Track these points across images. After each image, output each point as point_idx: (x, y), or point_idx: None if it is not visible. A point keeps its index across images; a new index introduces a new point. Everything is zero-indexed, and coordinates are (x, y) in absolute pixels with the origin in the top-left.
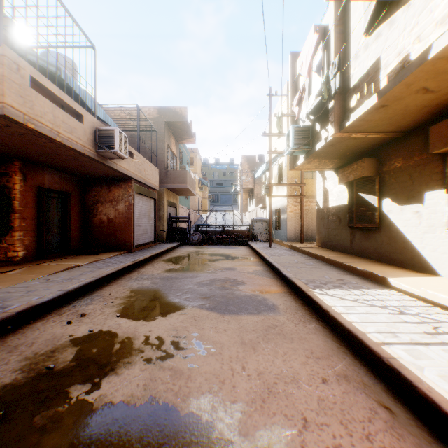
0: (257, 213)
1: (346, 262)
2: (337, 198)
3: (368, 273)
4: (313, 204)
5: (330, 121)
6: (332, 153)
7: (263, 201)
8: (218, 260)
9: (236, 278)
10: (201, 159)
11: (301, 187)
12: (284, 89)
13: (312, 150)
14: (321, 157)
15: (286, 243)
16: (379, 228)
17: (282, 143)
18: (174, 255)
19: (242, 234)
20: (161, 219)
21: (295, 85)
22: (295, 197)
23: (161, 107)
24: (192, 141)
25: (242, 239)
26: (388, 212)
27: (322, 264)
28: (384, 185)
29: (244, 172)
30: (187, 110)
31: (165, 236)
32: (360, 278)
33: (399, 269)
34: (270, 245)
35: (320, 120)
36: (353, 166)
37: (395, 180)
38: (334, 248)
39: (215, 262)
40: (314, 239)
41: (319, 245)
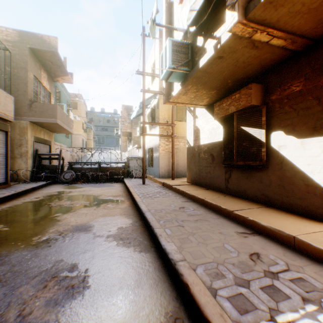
0: (133, 152)
1: (235, 209)
2: (209, 135)
3: (286, 236)
4: (181, 144)
5: (230, 5)
6: (214, 78)
7: (139, 143)
8: (76, 208)
9: (80, 259)
10: (86, 106)
11: (172, 127)
12: (157, 37)
13: (193, 70)
14: (201, 83)
15: (159, 180)
16: (266, 166)
17: (155, 88)
18: (20, 203)
19: (118, 171)
20: (24, 156)
21: (169, 10)
22: (166, 137)
23: (24, 31)
24: (68, 80)
25: (118, 175)
26: (281, 147)
27: (203, 210)
28: (274, 116)
29: (123, 118)
30: (57, 40)
31: (30, 174)
32: (273, 243)
33: (311, 223)
34: (144, 182)
35: (204, 30)
36: (234, 96)
37: (293, 107)
38: (207, 186)
39: (69, 212)
40: (182, 175)
41: (190, 181)
